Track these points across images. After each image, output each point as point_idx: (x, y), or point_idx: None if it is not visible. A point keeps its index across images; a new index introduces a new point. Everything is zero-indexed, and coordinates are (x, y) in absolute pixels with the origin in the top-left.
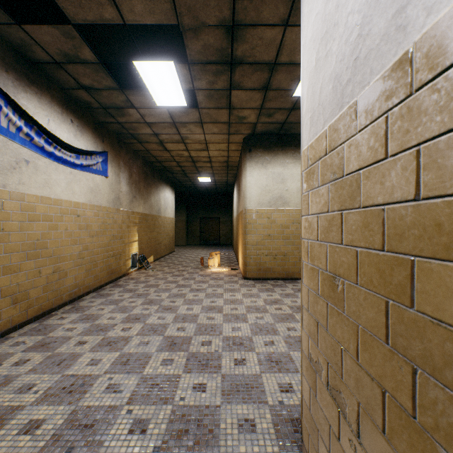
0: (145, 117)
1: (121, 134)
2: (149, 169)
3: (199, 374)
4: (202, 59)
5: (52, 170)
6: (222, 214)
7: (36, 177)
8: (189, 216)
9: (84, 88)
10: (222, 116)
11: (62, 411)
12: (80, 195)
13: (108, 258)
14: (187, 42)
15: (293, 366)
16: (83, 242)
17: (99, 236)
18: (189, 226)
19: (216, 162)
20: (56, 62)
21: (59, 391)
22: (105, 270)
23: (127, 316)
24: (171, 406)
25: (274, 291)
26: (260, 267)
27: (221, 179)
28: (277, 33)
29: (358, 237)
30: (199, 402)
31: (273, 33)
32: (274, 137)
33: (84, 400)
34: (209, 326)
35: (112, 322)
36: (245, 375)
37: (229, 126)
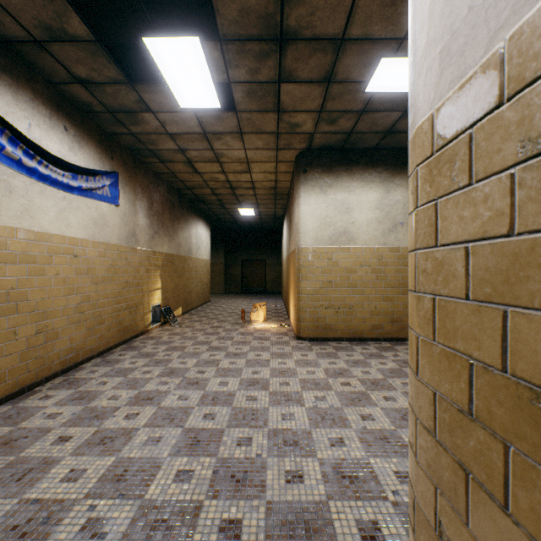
0: (166, 126)
1: (137, 151)
2: (176, 198)
3: (231, 501)
4: (239, 33)
5: (34, 193)
6: (269, 256)
7: (9, 201)
8: (228, 258)
9: (80, 81)
10: (268, 123)
11: None
12: (78, 228)
13: (119, 312)
14: (218, 4)
15: (377, 486)
16: (82, 291)
17: (106, 282)
18: (228, 270)
19: (261, 188)
20: (35, 40)
21: (6, 534)
22: (115, 328)
23: (136, 394)
24: None
25: (337, 356)
26: (318, 324)
27: (268, 211)
28: None
29: None
30: None
31: None
32: (336, 153)
33: None
34: (250, 412)
35: (114, 404)
36: (303, 503)
37: (278, 137)
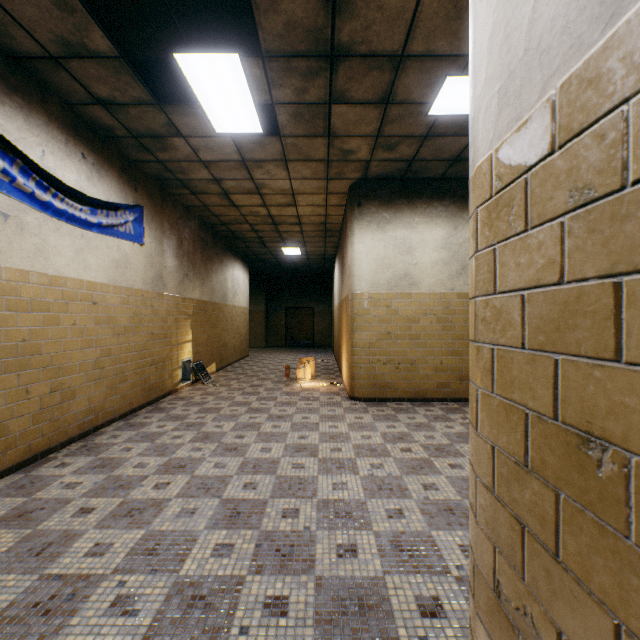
0: (199, 152)
1: (164, 181)
2: (210, 235)
3: (276, 576)
4: (284, 49)
5: (48, 230)
6: (317, 302)
7: (21, 240)
8: (269, 306)
9: (101, 102)
10: (317, 149)
11: None
12: (97, 270)
13: (144, 368)
14: (260, 17)
15: (439, 560)
16: (102, 344)
17: (129, 334)
18: (269, 319)
19: (309, 224)
20: (51, 57)
21: (27, 611)
22: (140, 386)
23: (165, 461)
24: None
25: (397, 419)
26: (375, 382)
27: (316, 250)
28: None
29: None
30: (274, 638)
31: None
32: (396, 184)
33: (67, 633)
34: (296, 481)
35: (141, 472)
36: (356, 579)
37: (328, 166)
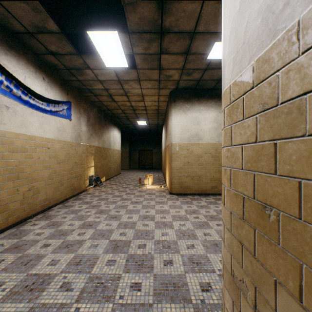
0: (98, 76)
1: (81, 89)
2: (102, 115)
3: (135, 274)
4: (138, 29)
5: (27, 114)
6: (154, 147)
7: (15, 119)
8: (131, 149)
9: (52, 53)
10: (154, 75)
11: (22, 309)
12: (50, 132)
13: (71, 179)
14: (127, 15)
15: (210, 267)
16: (52, 167)
17: (64, 162)
18: (131, 155)
19: (150, 110)
20: (29, 32)
21: (22, 289)
22: (69, 188)
23: (83, 223)
24: (112, 304)
25: (192, 203)
26: (182, 186)
27: (154, 122)
28: (197, 6)
29: (302, 168)
30: (135, 300)
31: (193, 7)
32: (192, 91)
33: (41, 298)
34: (144, 232)
35: (71, 228)
36: (172, 275)
37: (159, 82)
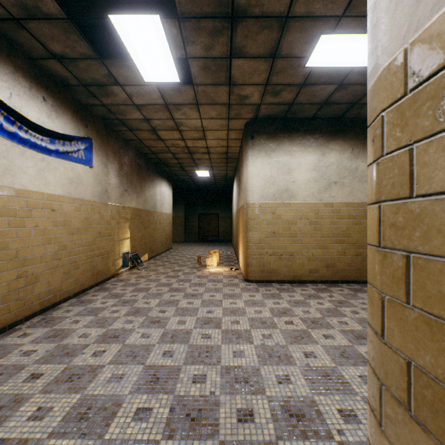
0: (133, 98)
1: (108, 120)
2: (143, 161)
3: (185, 441)
4: (195, 11)
5: (15, 154)
6: (221, 210)
7: None
8: (187, 212)
9: (56, 57)
10: (221, 95)
11: None
12: (55, 185)
13: (93, 258)
14: None
15: (322, 425)
16: (59, 241)
17: (81, 233)
18: (187, 222)
19: (215, 153)
20: (14, 18)
21: None
22: (89, 272)
23: (104, 332)
24: None
25: (281, 297)
26: (264, 269)
27: (220, 173)
28: None
29: None
30: None
31: None
32: (279, 122)
33: None
34: (204, 349)
35: (84, 341)
36: (254, 444)
37: (229, 108)
